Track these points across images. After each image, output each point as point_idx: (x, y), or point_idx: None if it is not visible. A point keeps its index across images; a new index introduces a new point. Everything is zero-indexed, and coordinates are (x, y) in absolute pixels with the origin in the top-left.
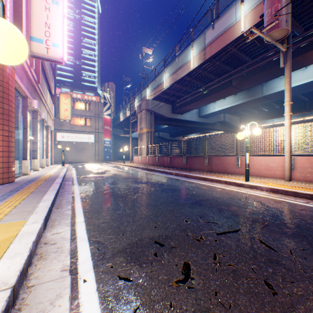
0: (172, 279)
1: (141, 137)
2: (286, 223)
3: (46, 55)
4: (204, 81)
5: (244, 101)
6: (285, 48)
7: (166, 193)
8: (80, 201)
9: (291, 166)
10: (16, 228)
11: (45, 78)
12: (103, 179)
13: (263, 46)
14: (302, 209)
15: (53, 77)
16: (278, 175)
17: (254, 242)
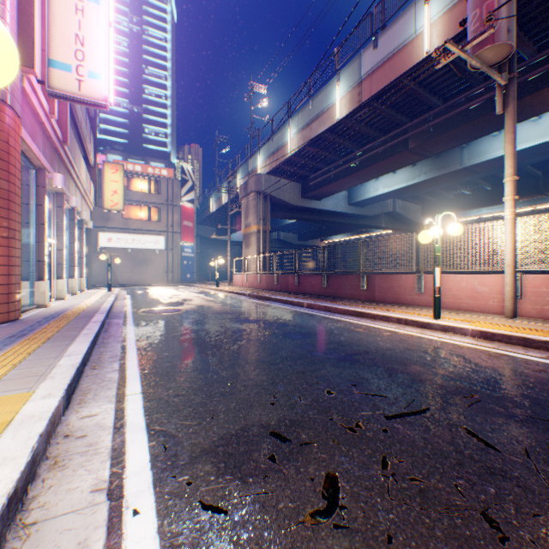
0: (304, 510)
1: (248, 241)
2: (513, 396)
3: (78, 92)
4: (358, 141)
5: (430, 178)
6: (506, 80)
7: (291, 341)
8: (137, 355)
9: (515, 291)
10: (11, 408)
11: (78, 136)
12: (179, 314)
13: (464, 78)
14: (541, 369)
15: (92, 133)
16: (492, 307)
17: (457, 434)
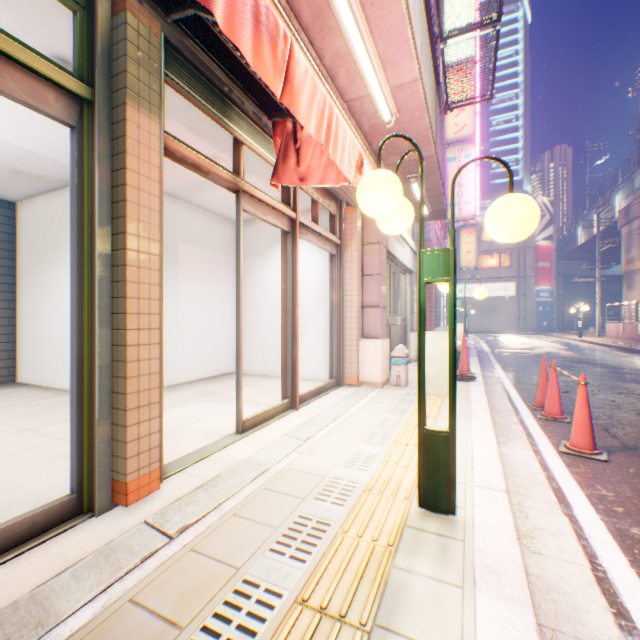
0: None
1: (628, 280)
2: None
3: (457, 217)
4: None
5: None
6: None
7: (608, 374)
8: (499, 366)
9: None
10: None
11: None
12: (525, 355)
13: None
14: None
15: None
16: None
17: None
